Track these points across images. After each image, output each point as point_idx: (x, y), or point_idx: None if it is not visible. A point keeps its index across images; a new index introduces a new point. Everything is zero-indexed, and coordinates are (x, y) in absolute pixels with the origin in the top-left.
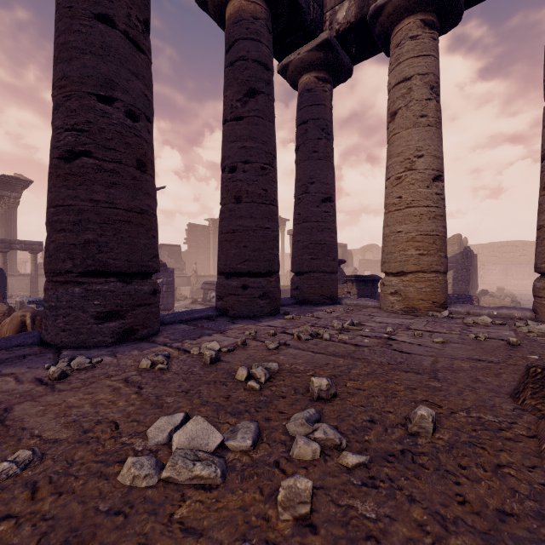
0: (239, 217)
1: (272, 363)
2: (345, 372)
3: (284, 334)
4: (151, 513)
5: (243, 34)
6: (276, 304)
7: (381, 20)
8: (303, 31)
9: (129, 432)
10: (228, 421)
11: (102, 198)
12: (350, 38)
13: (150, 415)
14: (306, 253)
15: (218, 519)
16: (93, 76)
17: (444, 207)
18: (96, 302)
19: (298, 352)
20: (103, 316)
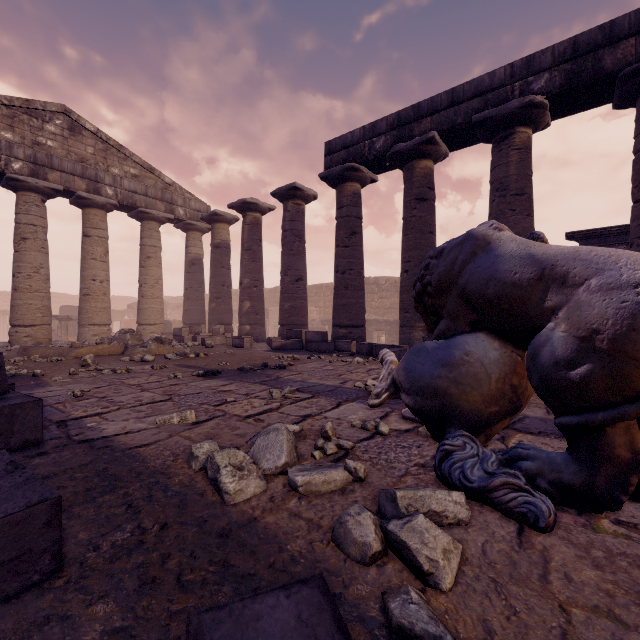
0: None
1: None
2: None
3: None
4: None
5: None
6: None
7: None
8: None
9: None
10: None
11: None
12: None
13: None
14: None
15: None
16: None
17: None
18: None
19: None
20: None
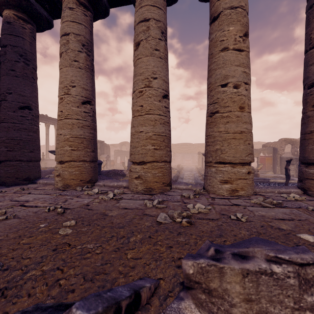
0: None
1: None
2: None
3: None
4: None
5: None
6: None
7: None
8: None
9: None
10: None
11: None
12: None
13: None
14: (3, 146)
15: None
16: None
17: (93, 121)
18: None
19: None
20: None
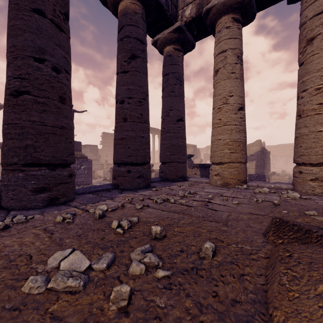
0: (125, 130)
1: (134, 217)
2: (176, 222)
3: (149, 199)
4: (35, 308)
5: (128, 22)
6: (148, 181)
7: (210, 16)
8: (165, 21)
9: (37, 261)
10: (98, 252)
11: (37, 119)
12: (193, 26)
13: (53, 250)
14: (167, 151)
15: (74, 311)
16: (31, 46)
17: (245, 125)
18: (33, 182)
19: (153, 210)
20: (37, 190)
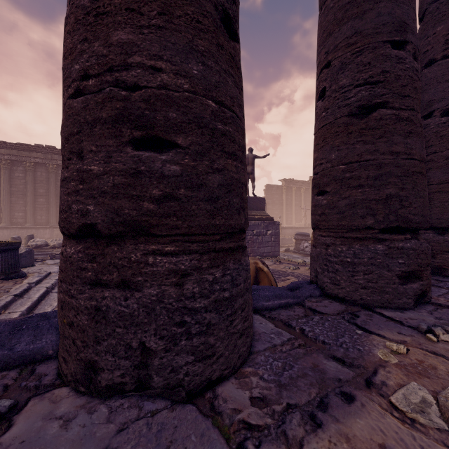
0: None
1: None
2: None
3: None
4: None
5: None
6: None
7: None
8: None
9: None
10: None
11: (401, 150)
12: None
13: None
14: None
15: None
16: (388, 22)
17: None
18: (400, 261)
19: None
20: (403, 275)
